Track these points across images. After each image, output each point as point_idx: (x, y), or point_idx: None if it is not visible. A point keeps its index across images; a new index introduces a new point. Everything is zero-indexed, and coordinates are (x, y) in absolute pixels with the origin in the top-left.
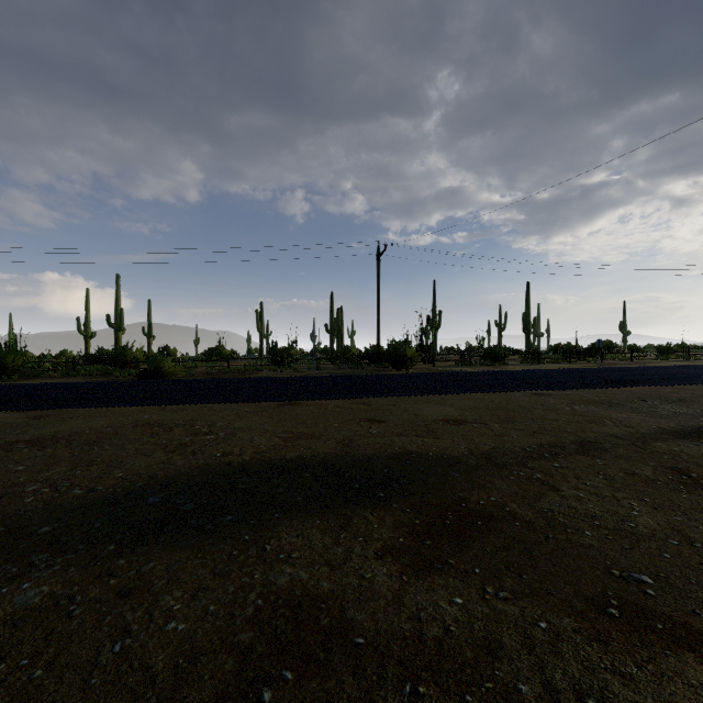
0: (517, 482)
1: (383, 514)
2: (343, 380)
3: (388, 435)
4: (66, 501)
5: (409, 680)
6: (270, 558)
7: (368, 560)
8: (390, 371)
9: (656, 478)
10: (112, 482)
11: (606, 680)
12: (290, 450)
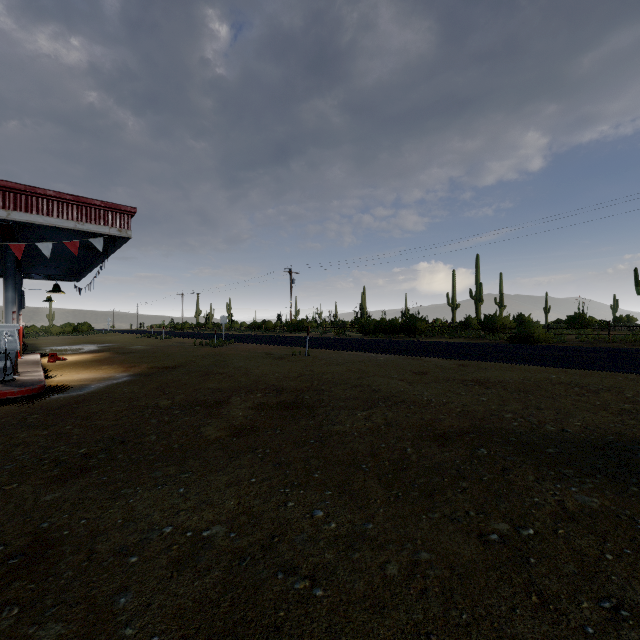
0: None
1: None
2: None
3: None
4: (547, 433)
5: None
6: None
7: None
8: None
9: None
10: (576, 428)
11: None
12: None
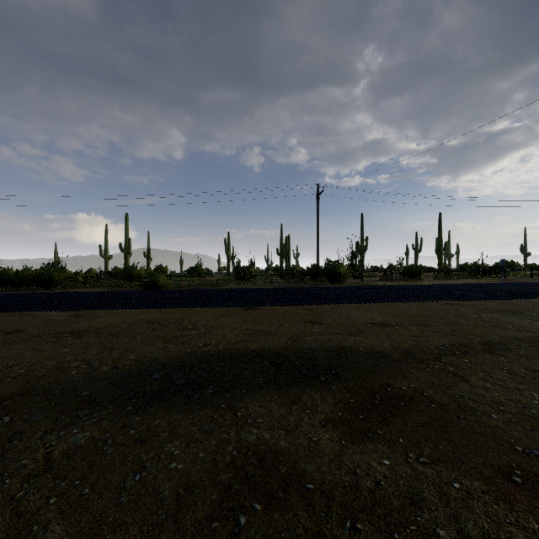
0: (433, 373)
1: (325, 393)
2: (290, 291)
3: (327, 334)
4: (98, 374)
5: (349, 518)
6: (241, 422)
7: (314, 427)
8: (327, 285)
9: None
10: (128, 362)
11: (511, 532)
12: (252, 343)
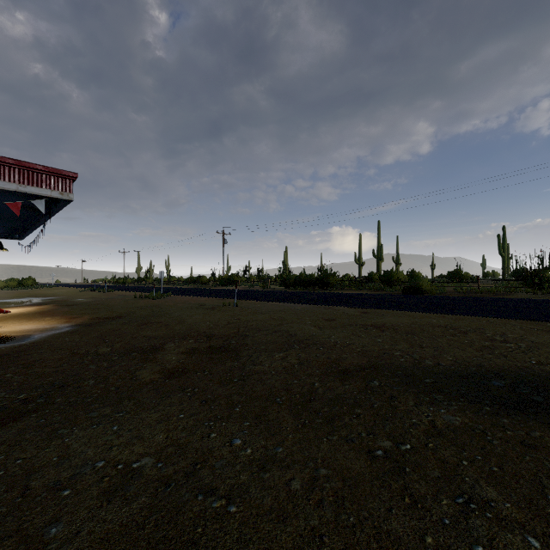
0: None
1: None
2: None
3: None
4: (426, 366)
5: None
6: None
7: None
8: None
9: None
10: (448, 362)
11: None
12: None
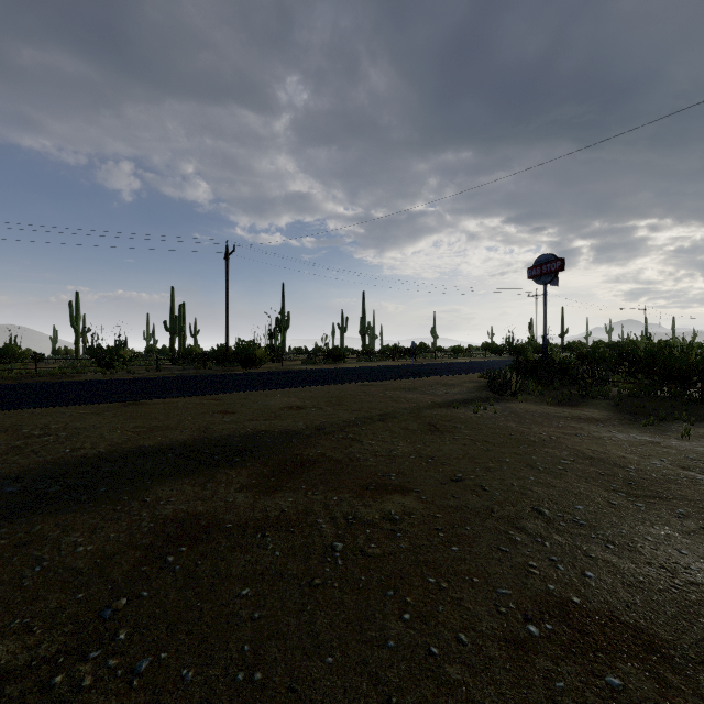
0: (337, 441)
1: (240, 470)
2: (190, 380)
3: (241, 421)
4: None
5: (260, 532)
6: (152, 504)
7: (231, 493)
8: (239, 371)
9: (418, 429)
10: None
11: (359, 509)
12: (148, 440)
